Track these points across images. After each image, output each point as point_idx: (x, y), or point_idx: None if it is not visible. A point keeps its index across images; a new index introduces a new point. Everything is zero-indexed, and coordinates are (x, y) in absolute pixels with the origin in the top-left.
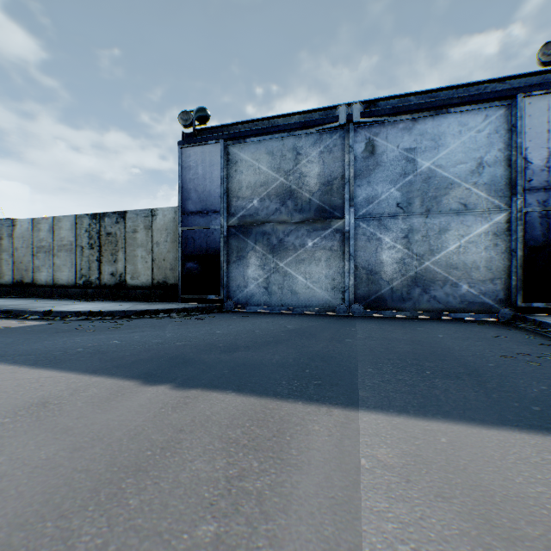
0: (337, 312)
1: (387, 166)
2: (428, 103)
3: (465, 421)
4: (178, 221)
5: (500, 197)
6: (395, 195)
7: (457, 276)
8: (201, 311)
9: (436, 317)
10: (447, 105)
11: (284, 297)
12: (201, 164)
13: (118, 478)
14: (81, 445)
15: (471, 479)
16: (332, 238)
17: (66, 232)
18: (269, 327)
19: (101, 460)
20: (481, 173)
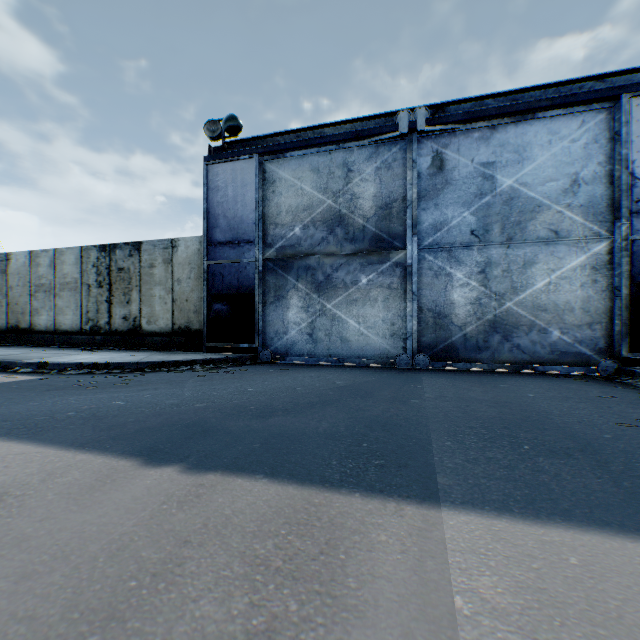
0: (398, 364)
1: (459, 185)
2: (510, 107)
3: (596, 526)
4: (204, 254)
5: (600, 222)
6: (469, 220)
7: (546, 320)
8: (230, 362)
9: (519, 370)
10: (533, 109)
11: (332, 346)
12: (232, 183)
13: (76, 634)
14: (34, 568)
15: (636, 639)
16: (391, 274)
17: (70, 267)
18: (313, 383)
19: (57, 597)
20: (576, 192)
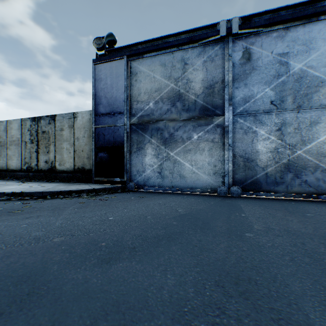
0: (218, 193)
1: (262, 70)
2: (300, 12)
3: None
4: (92, 121)
5: None
6: (269, 94)
7: None
8: (107, 191)
9: (306, 198)
10: (317, 14)
11: (174, 180)
12: (110, 76)
13: None
14: None
15: None
16: (214, 132)
17: (15, 131)
18: (161, 211)
19: None
20: None
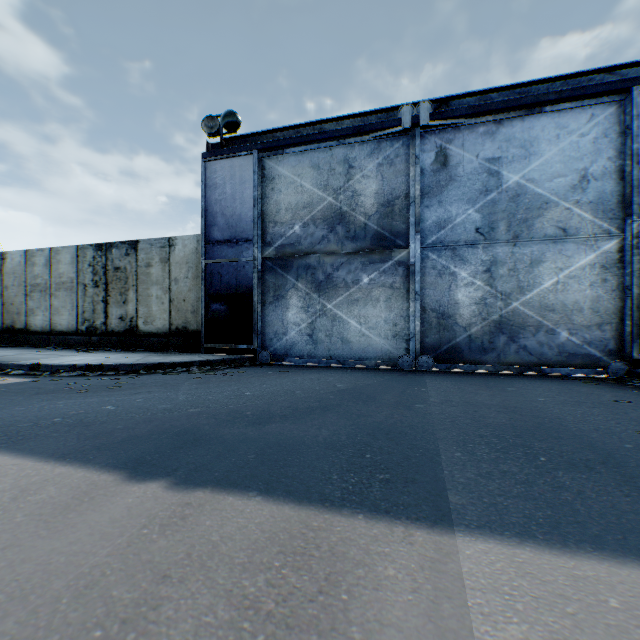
0: (400, 365)
1: (464, 181)
2: (516, 100)
3: (633, 557)
4: (201, 252)
5: (610, 219)
6: (474, 217)
7: (554, 321)
8: (228, 364)
9: (526, 372)
10: (540, 102)
11: (333, 347)
12: (230, 181)
13: None
14: None
15: None
16: (394, 273)
17: (66, 266)
18: (313, 386)
19: None
20: (585, 189)
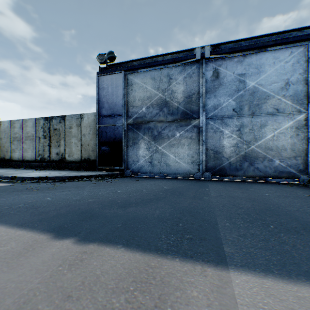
0: (195, 177)
1: (227, 85)
2: (253, 45)
3: None
4: (96, 121)
5: (300, 104)
6: (232, 103)
7: (272, 155)
8: (110, 176)
9: (258, 180)
10: (265, 46)
11: (161, 168)
12: (111, 86)
13: None
14: None
15: None
16: (192, 131)
17: (30, 128)
18: (152, 188)
19: None
20: (288, 89)
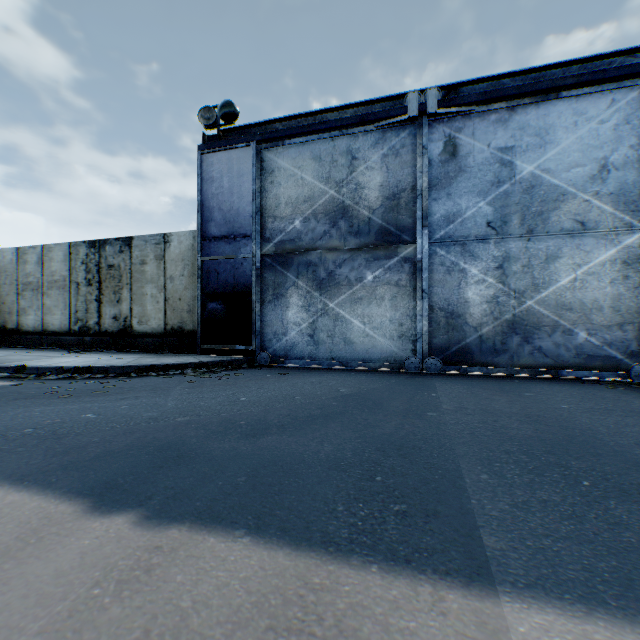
0: (406, 367)
1: (474, 172)
2: (531, 85)
3: None
4: (198, 249)
5: (632, 212)
6: (485, 210)
7: (571, 320)
8: (225, 366)
9: (541, 375)
10: (557, 88)
11: (335, 348)
12: (227, 174)
13: None
14: None
15: None
16: (399, 270)
17: (58, 264)
18: (314, 391)
19: None
20: (605, 179)
